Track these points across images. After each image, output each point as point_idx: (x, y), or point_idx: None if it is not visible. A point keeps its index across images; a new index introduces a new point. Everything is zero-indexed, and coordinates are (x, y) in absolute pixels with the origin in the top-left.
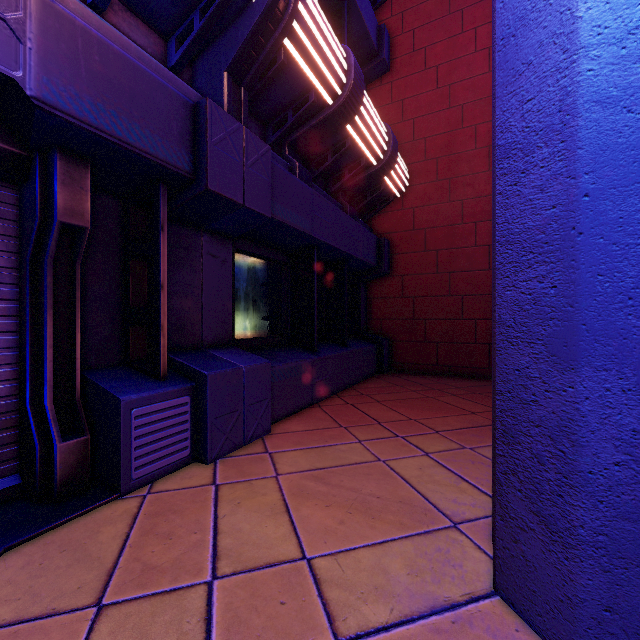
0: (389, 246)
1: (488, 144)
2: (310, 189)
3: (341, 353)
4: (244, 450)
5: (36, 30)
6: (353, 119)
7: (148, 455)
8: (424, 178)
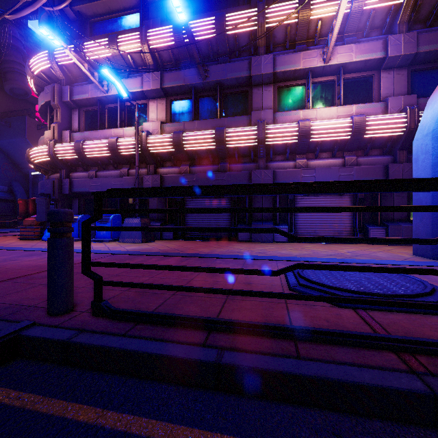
0: None
1: None
2: None
3: None
4: (401, 246)
5: (355, 173)
6: None
7: None
8: None
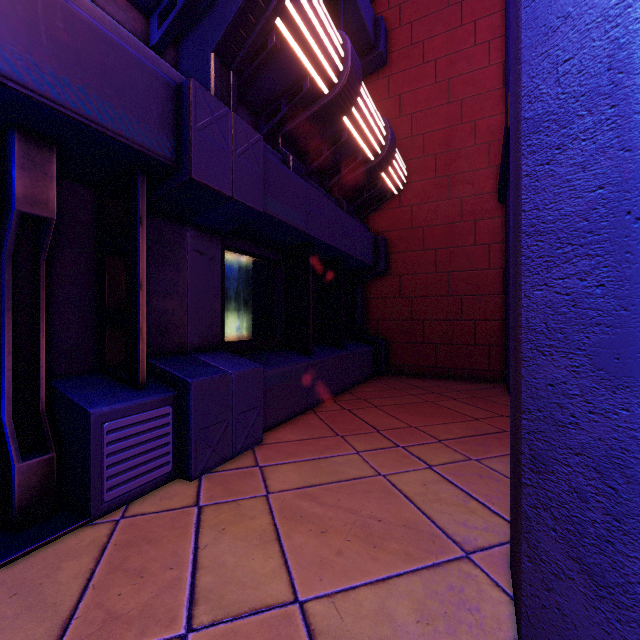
0: (386, 245)
1: (488, 140)
2: (305, 183)
3: (337, 356)
4: (232, 463)
5: None
6: (350, 110)
7: (123, 473)
8: (422, 175)
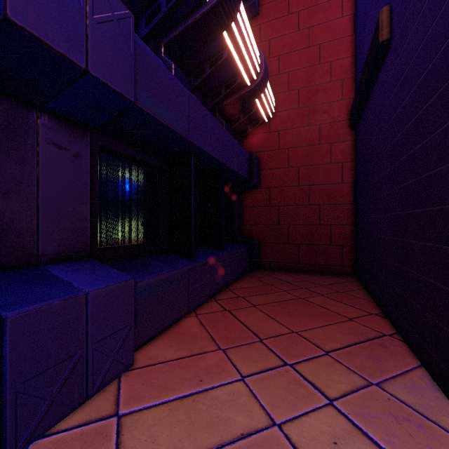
0: (258, 163)
1: (341, 77)
2: (186, 91)
3: (218, 257)
4: (83, 412)
5: None
6: (230, 27)
7: None
8: (288, 106)
